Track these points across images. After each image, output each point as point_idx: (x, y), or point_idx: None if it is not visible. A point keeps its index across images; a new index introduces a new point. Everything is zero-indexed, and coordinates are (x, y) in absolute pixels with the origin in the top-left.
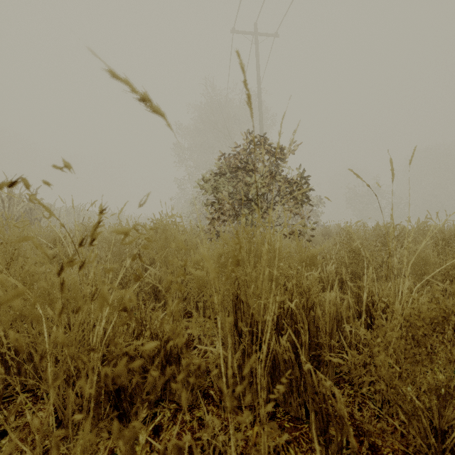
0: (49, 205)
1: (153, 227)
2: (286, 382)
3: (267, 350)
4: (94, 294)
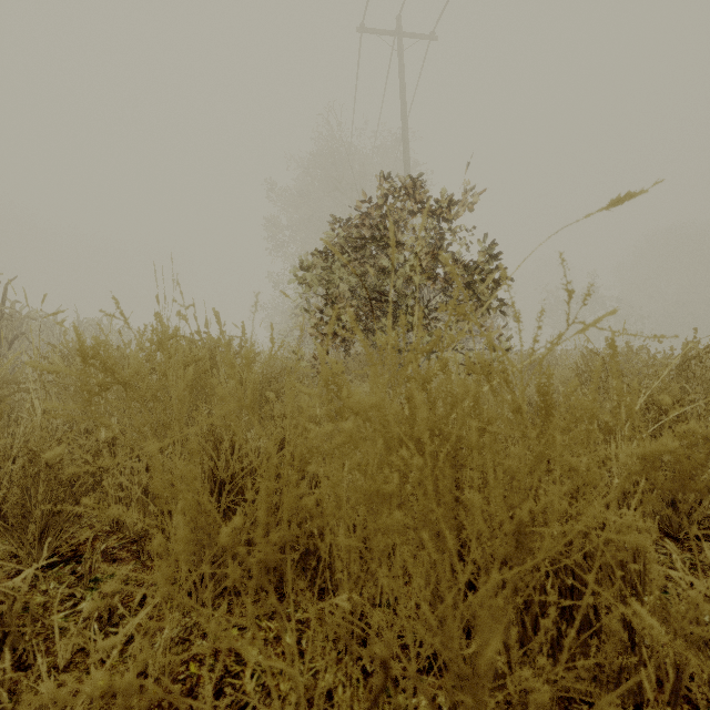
0: (38, 313)
1: None
2: None
3: None
4: None
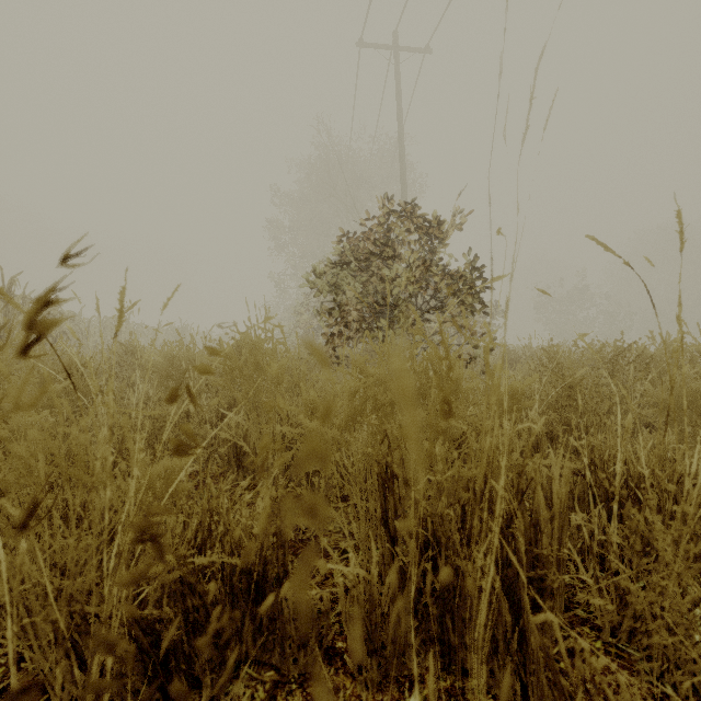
0: (71, 314)
1: (235, 346)
2: (485, 633)
3: None
4: (34, 509)
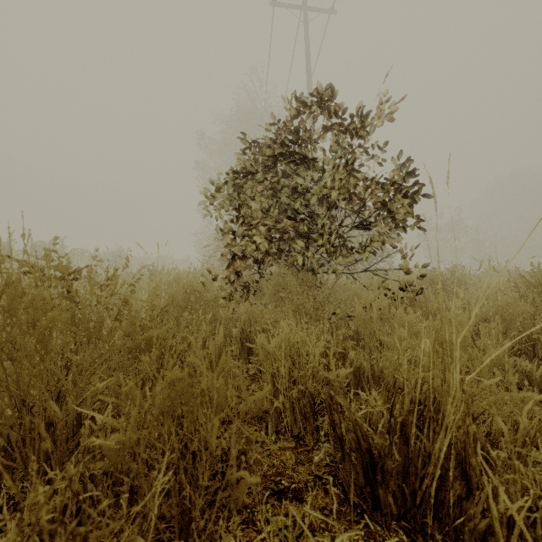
0: None
1: None
2: None
3: None
4: None
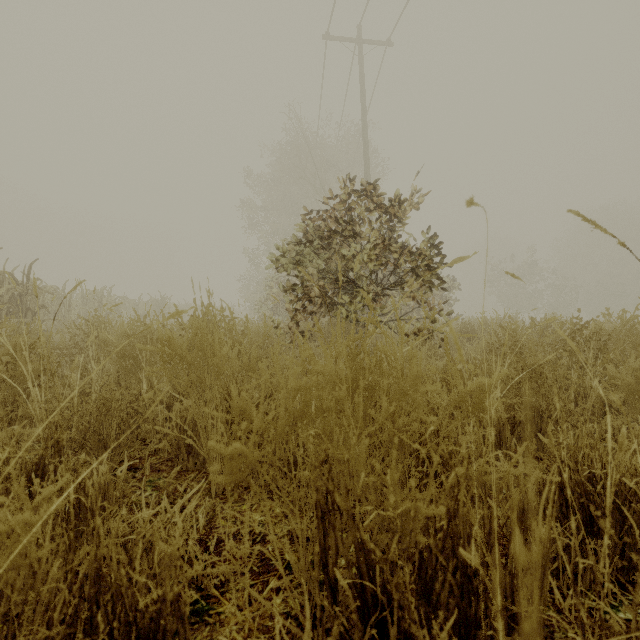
0: (52, 288)
1: None
2: None
3: (398, 638)
4: None
